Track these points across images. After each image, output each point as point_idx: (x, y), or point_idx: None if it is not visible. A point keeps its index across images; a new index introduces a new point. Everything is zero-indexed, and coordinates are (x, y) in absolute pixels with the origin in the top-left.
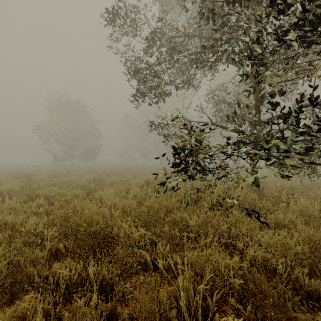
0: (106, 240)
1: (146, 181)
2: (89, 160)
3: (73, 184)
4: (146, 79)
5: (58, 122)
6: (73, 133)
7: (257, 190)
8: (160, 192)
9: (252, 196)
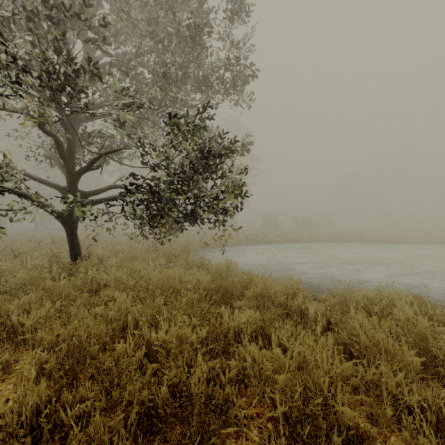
0: None
1: None
2: None
3: None
4: None
5: None
6: None
7: (75, 264)
8: None
9: (30, 275)
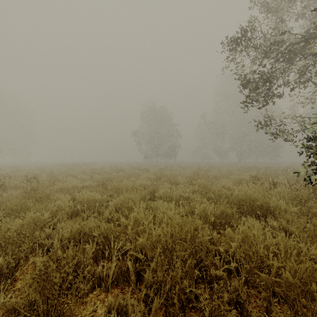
0: (269, 210)
1: (253, 176)
2: (170, 158)
3: (194, 176)
4: (257, 85)
5: (147, 127)
6: (158, 135)
7: None
8: (278, 185)
9: None
